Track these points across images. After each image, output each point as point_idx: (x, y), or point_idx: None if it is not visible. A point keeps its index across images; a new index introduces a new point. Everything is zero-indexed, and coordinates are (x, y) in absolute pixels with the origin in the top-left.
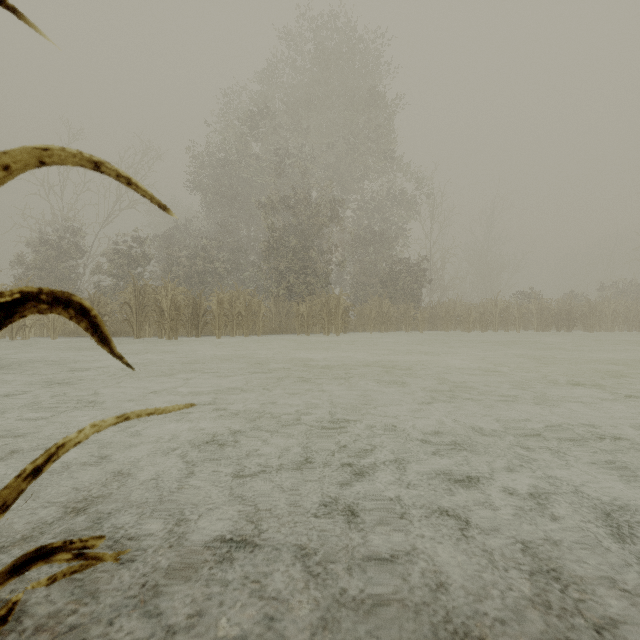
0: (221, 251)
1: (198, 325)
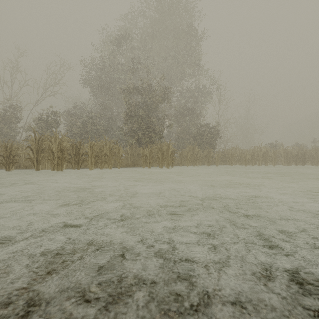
0: (101, 120)
1: (79, 162)
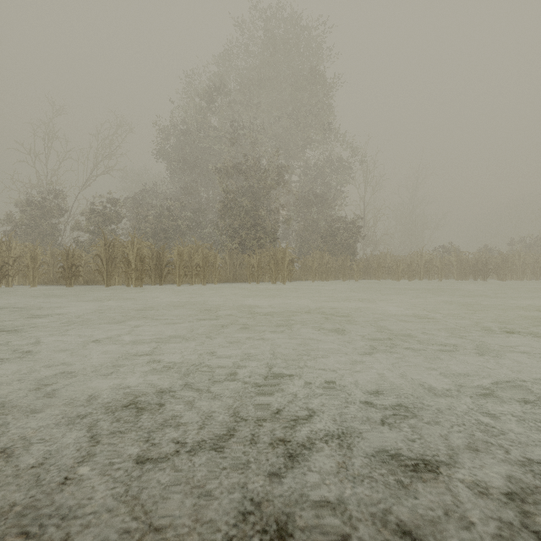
0: (184, 211)
1: (161, 275)
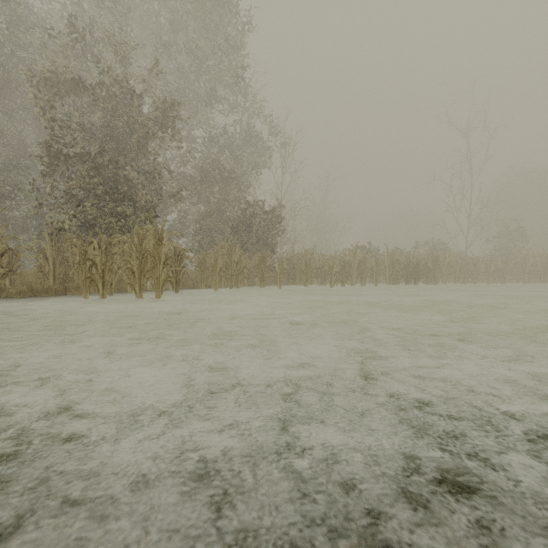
0: None
1: None
